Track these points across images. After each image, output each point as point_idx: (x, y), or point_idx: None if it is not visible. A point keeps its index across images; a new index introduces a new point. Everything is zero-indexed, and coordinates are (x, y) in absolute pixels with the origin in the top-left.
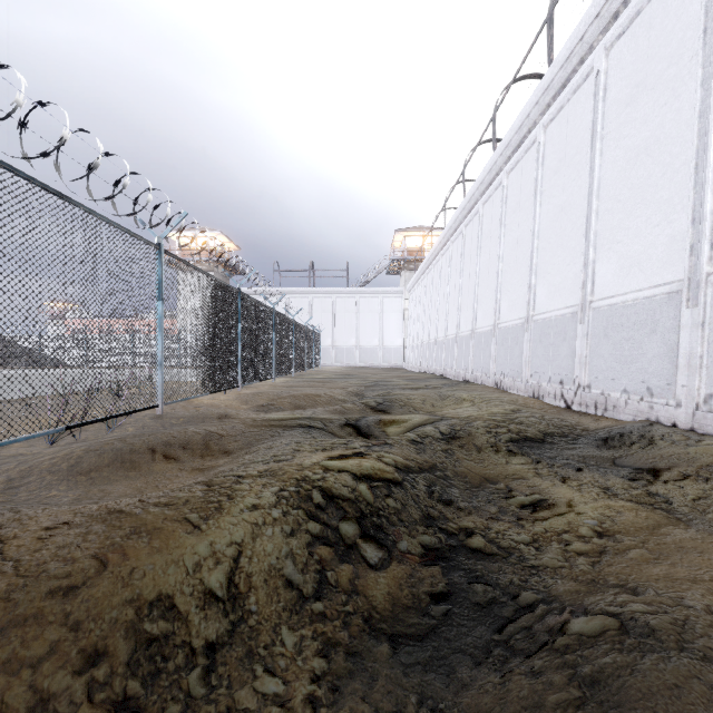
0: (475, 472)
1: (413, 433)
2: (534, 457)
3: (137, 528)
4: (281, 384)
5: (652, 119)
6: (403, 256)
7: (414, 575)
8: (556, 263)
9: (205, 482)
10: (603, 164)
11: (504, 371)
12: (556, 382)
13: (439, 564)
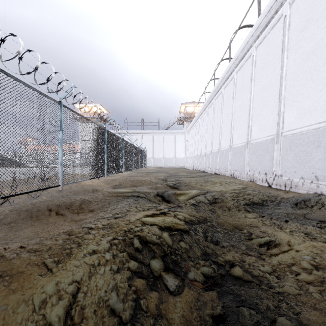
0: (228, 223)
1: (193, 200)
2: (260, 213)
3: (4, 273)
4: (126, 175)
5: (316, 36)
6: (185, 115)
7: (200, 299)
8: (262, 114)
9: (68, 233)
10: (288, 62)
11: (235, 168)
12: (263, 174)
13: (215, 289)
